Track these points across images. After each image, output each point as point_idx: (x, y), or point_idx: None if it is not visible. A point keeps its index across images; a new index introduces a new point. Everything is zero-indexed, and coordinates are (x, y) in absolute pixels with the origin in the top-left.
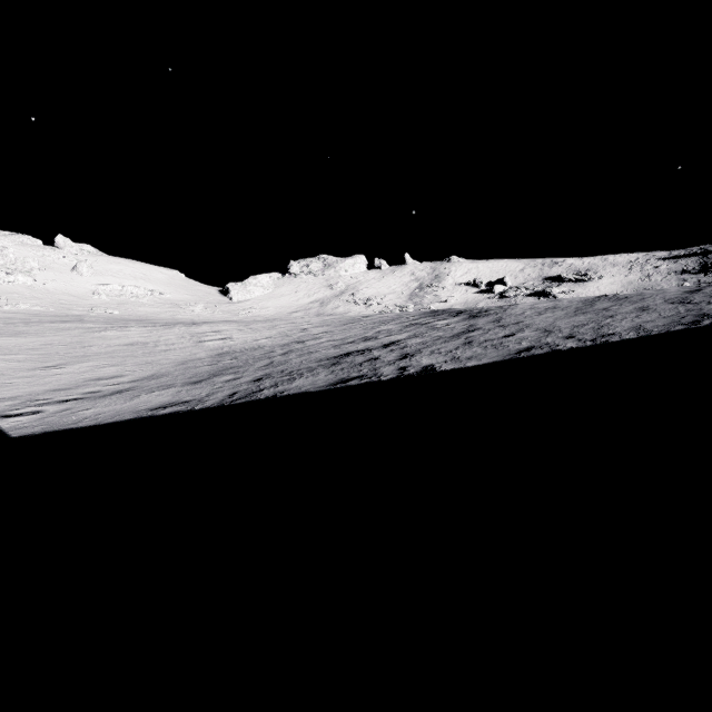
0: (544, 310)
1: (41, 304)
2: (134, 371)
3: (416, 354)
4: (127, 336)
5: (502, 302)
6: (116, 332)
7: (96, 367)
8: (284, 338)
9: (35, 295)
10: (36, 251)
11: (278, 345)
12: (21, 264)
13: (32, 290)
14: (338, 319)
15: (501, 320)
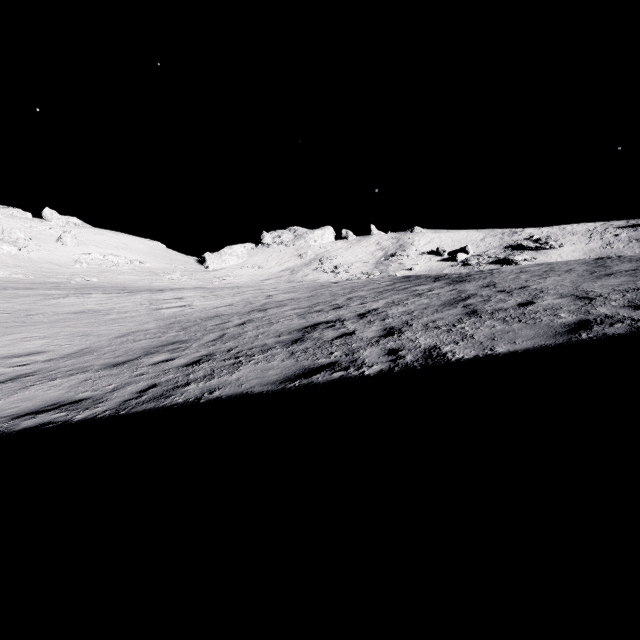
0: (544, 273)
1: (22, 272)
2: (61, 345)
3: (405, 328)
4: (83, 303)
5: (465, 269)
6: (74, 298)
7: (20, 340)
8: (246, 306)
9: (17, 263)
10: (24, 223)
11: (237, 313)
12: (8, 234)
13: (16, 259)
14: (306, 286)
15: (496, 285)
